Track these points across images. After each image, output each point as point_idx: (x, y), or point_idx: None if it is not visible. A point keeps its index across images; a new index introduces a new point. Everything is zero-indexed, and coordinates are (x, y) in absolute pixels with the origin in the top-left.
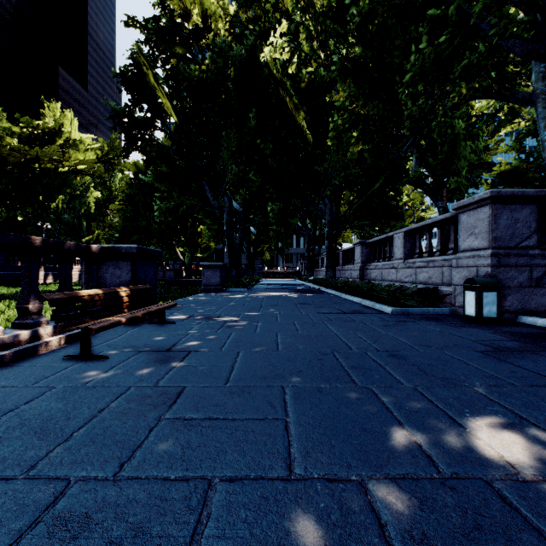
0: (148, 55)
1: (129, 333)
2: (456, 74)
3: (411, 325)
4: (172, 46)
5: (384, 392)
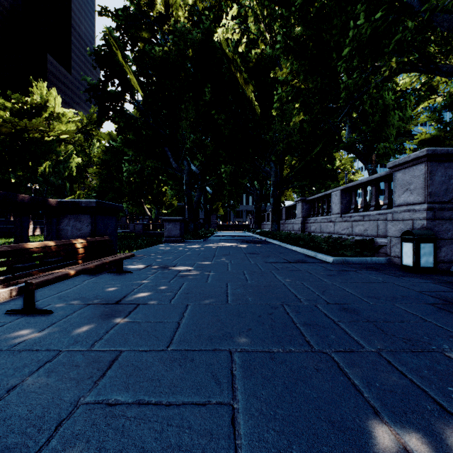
0: (119, 39)
1: (85, 283)
2: (390, 46)
3: (354, 274)
4: (139, 31)
5: (345, 358)
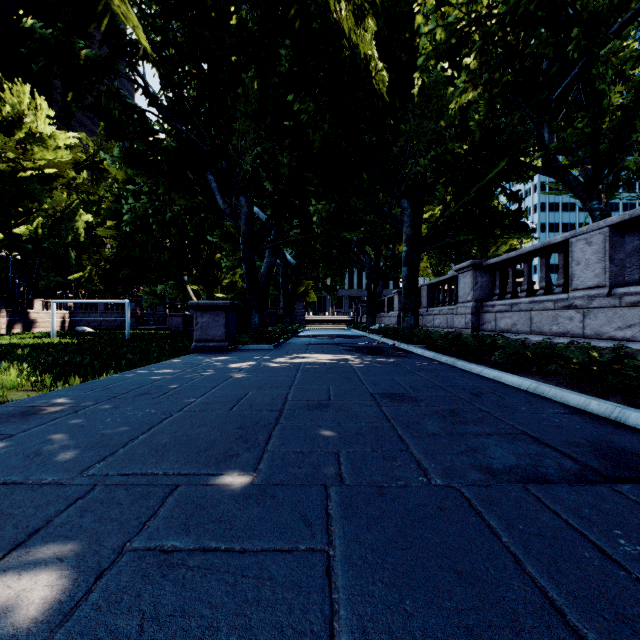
0: None
1: None
2: None
3: None
4: None
5: None
